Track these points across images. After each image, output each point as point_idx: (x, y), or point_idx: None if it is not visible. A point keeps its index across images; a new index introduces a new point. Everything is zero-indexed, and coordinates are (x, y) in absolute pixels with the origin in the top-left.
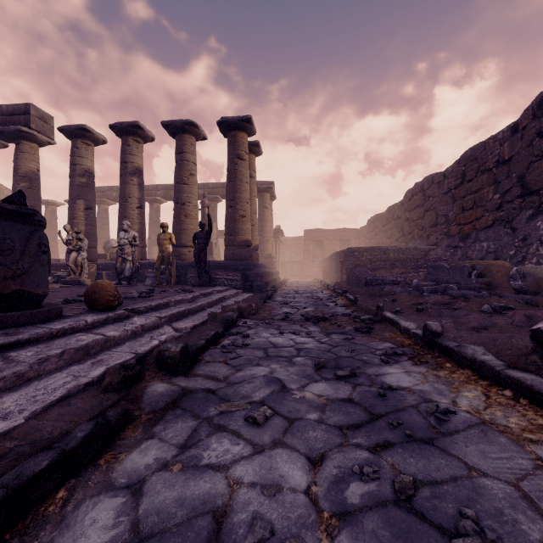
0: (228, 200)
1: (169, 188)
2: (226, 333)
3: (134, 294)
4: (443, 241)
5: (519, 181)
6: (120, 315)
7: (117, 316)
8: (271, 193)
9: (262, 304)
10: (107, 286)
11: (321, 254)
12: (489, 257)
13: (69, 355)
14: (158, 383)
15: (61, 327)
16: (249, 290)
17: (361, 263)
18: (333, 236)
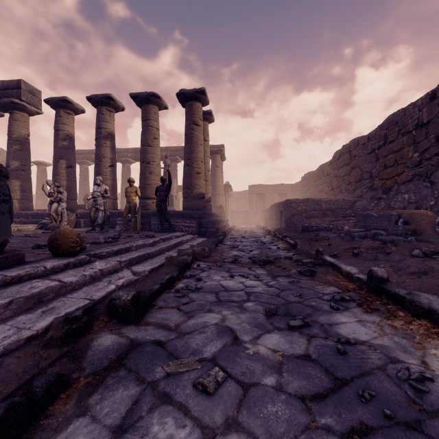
0: (186, 159)
1: (138, 151)
2: (181, 276)
3: (100, 240)
4: (367, 193)
5: (437, 141)
6: (81, 260)
7: (78, 261)
8: (221, 155)
9: (214, 247)
10: (69, 233)
11: (263, 205)
12: (410, 207)
13: (17, 305)
14: (106, 335)
15: (16, 274)
16: (203, 235)
17: (297, 212)
18: (272, 190)
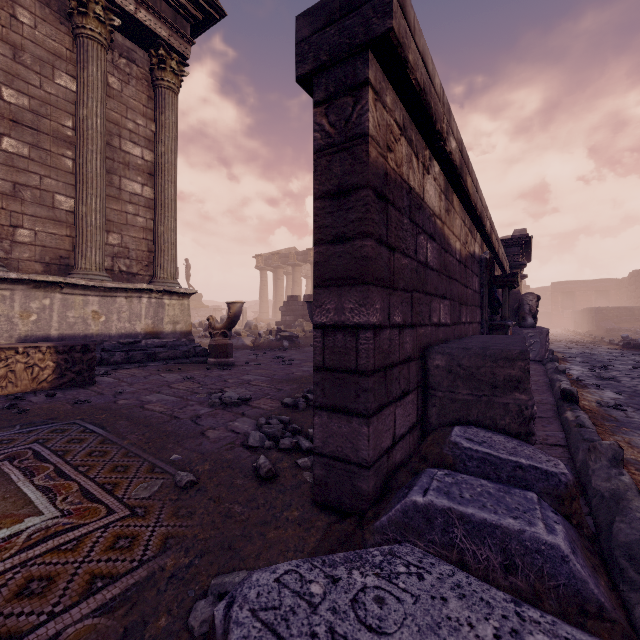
0: None
1: None
2: None
3: None
4: None
5: None
6: None
7: None
8: None
9: None
10: None
11: (572, 305)
12: None
13: None
14: None
15: None
16: None
17: (608, 318)
18: (586, 287)
